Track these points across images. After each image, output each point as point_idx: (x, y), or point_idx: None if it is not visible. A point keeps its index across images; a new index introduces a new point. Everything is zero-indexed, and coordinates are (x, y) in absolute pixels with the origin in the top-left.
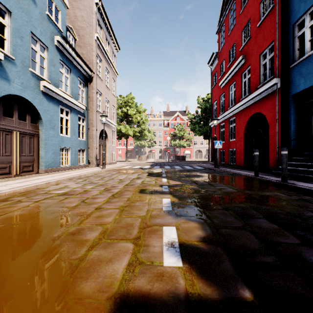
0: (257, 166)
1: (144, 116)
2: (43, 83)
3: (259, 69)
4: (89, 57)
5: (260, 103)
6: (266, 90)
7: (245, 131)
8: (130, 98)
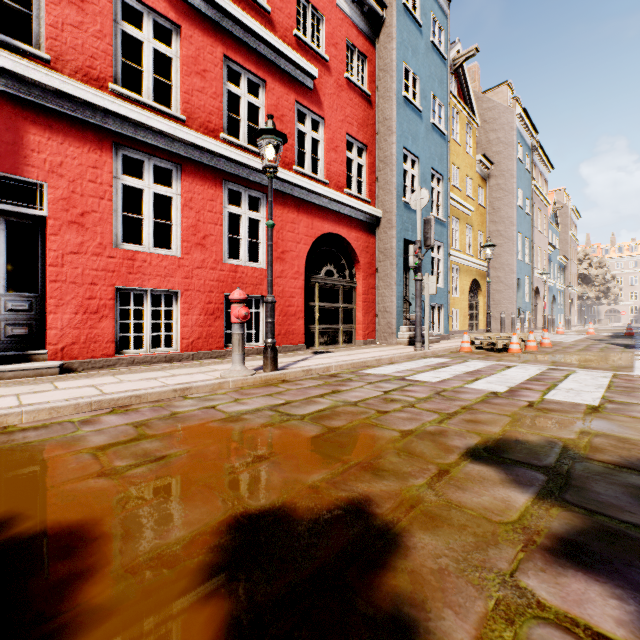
0: None
1: (608, 275)
2: (557, 285)
3: None
4: (564, 249)
5: None
6: None
7: None
8: (587, 254)
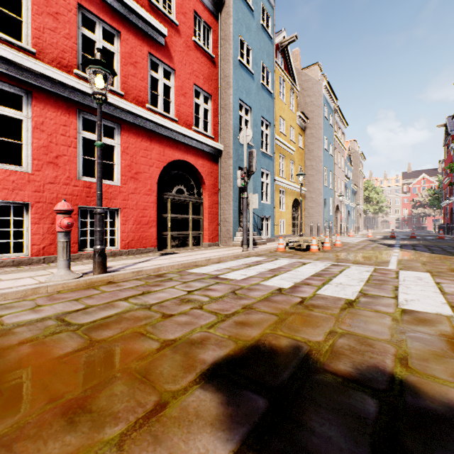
0: (438, 230)
1: (382, 197)
2: (351, 203)
3: (452, 188)
4: (355, 180)
5: (452, 204)
6: (451, 200)
7: (450, 214)
8: (370, 184)
